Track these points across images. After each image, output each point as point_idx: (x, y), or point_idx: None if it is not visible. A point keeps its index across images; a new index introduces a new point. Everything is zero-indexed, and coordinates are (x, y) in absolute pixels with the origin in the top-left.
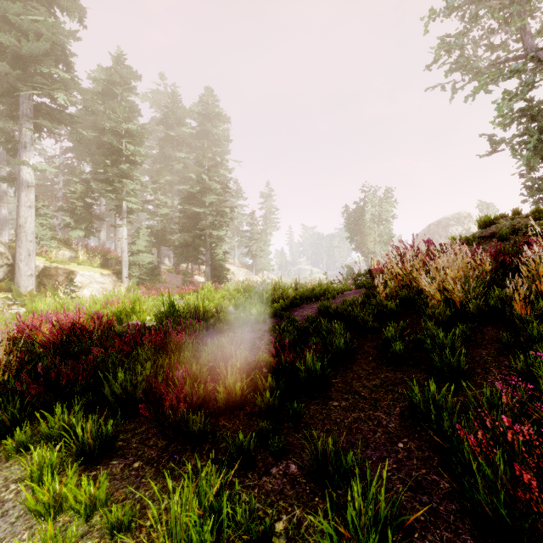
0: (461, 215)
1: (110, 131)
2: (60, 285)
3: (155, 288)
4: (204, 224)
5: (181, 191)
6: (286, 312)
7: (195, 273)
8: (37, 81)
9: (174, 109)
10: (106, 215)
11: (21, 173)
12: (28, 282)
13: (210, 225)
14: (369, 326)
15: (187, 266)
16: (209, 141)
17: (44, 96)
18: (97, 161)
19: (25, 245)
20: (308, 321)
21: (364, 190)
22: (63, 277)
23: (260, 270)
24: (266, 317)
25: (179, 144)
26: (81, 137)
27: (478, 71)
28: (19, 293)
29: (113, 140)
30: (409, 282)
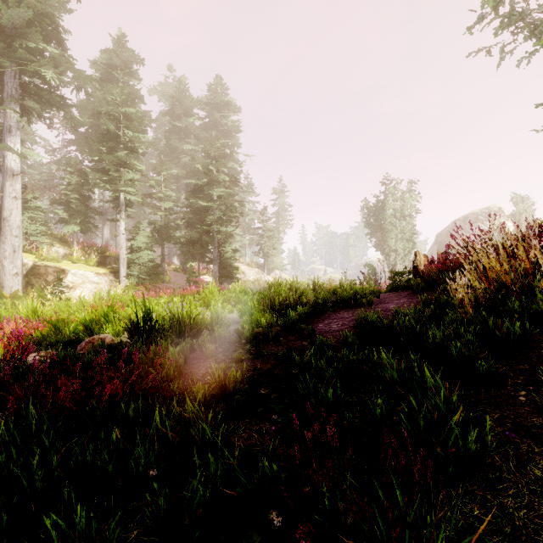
0: (490, 209)
1: (107, 115)
2: (49, 285)
3: (156, 288)
4: (211, 219)
5: (188, 185)
6: (306, 323)
7: (203, 273)
8: (23, 57)
9: (181, 98)
10: (112, 212)
11: (6, 160)
12: (13, 282)
13: (218, 219)
14: (481, 369)
15: (191, 265)
16: (218, 132)
17: (31, 74)
18: (95, 151)
19: (9, 241)
20: (342, 343)
21: (384, 183)
22: (52, 277)
23: (272, 269)
24: (279, 331)
25: (186, 136)
26: (76, 124)
27: (538, 25)
28: (1, 295)
29: (108, 124)
30: (511, 284)
